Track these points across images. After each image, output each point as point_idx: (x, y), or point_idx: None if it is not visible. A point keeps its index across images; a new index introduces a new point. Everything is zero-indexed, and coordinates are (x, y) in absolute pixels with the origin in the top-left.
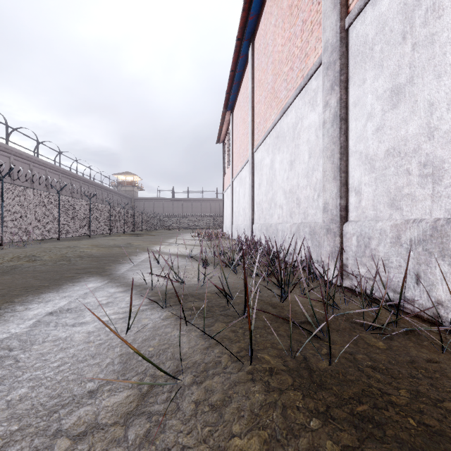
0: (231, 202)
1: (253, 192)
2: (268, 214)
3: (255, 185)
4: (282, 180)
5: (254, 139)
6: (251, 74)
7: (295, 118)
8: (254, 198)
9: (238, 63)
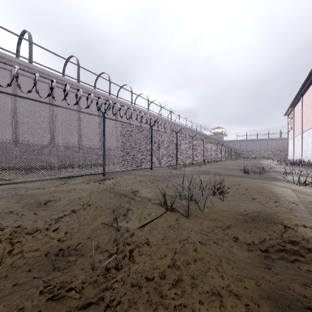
0: (293, 146)
1: (302, 145)
2: (306, 153)
3: (303, 143)
4: (309, 145)
5: (302, 128)
6: (301, 107)
7: (311, 132)
8: (302, 147)
9: (296, 99)
